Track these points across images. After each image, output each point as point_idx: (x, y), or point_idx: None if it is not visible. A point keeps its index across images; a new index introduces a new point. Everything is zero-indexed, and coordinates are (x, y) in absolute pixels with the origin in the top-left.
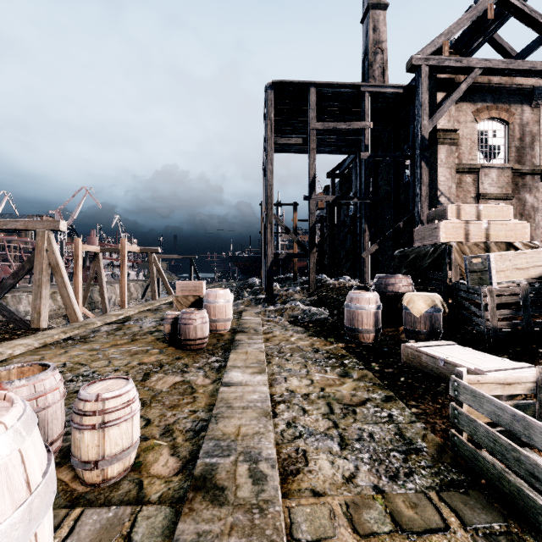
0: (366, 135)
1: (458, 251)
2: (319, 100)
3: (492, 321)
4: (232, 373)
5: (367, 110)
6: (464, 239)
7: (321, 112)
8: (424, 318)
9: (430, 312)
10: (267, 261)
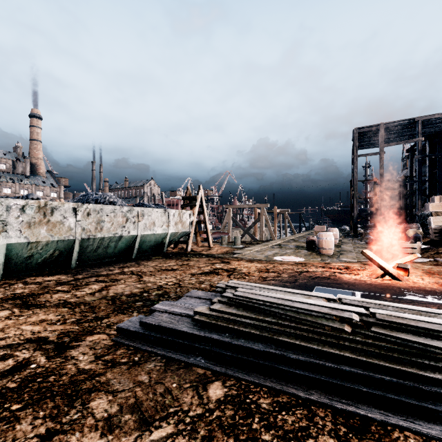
0: (419, 145)
1: (435, 215)
2: (387, 127)
3: (432, 237)
4: (343, 247)
5: (419, 131)
6: (441, 210)
7: (390, 131)
8: (412, 237)
9: (414, 236)
10: (354, 217)
